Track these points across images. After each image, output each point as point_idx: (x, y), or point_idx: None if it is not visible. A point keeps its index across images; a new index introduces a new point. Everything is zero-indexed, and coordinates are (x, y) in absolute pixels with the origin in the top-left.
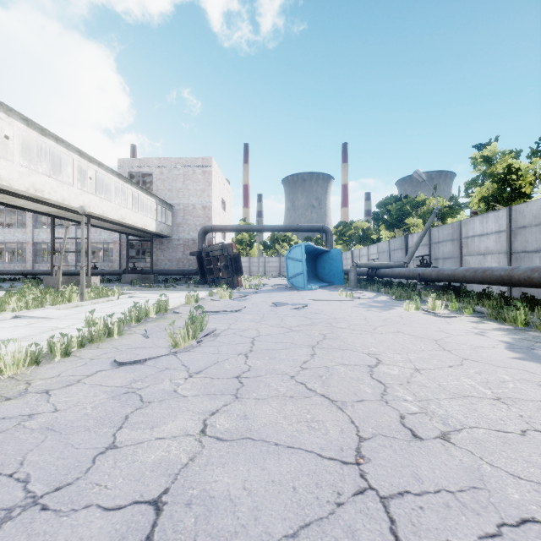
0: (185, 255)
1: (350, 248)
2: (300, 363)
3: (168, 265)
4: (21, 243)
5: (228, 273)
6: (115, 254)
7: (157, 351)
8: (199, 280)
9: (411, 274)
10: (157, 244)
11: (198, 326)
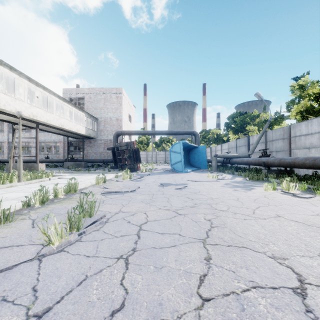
0: (105, 150)
1: (209, 146)
2: (196, 281)
3: (94, 156)
4: (3, 143)
5: (131, 161)
6: (60, 149)
7: (22, 253)
8: (113, 166)
9: (257, 162)
10: (87, 143)
11: (81, 216)
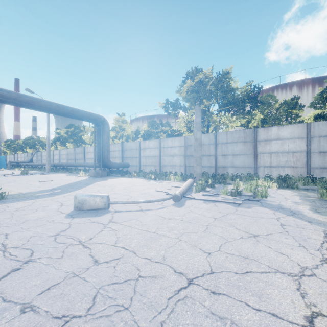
0: None
1: (15, 152)
2: None
3: None
4: None
5: None
6: None
7: None
8: None
9: (26, 164)
10: None
11: None
